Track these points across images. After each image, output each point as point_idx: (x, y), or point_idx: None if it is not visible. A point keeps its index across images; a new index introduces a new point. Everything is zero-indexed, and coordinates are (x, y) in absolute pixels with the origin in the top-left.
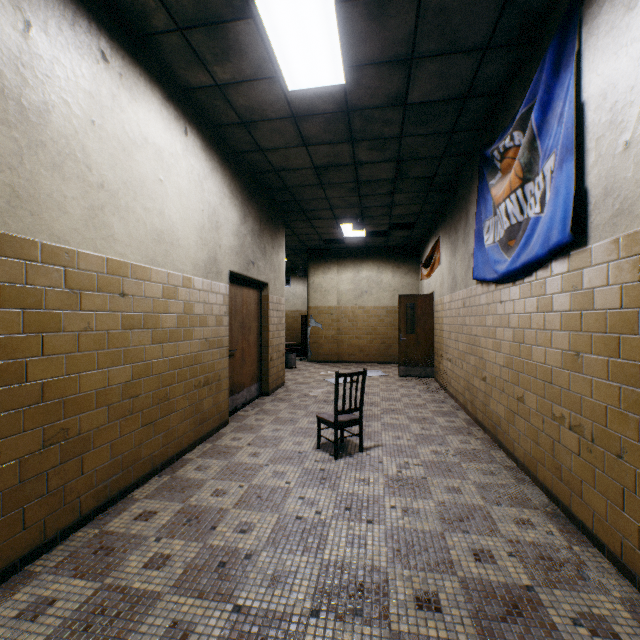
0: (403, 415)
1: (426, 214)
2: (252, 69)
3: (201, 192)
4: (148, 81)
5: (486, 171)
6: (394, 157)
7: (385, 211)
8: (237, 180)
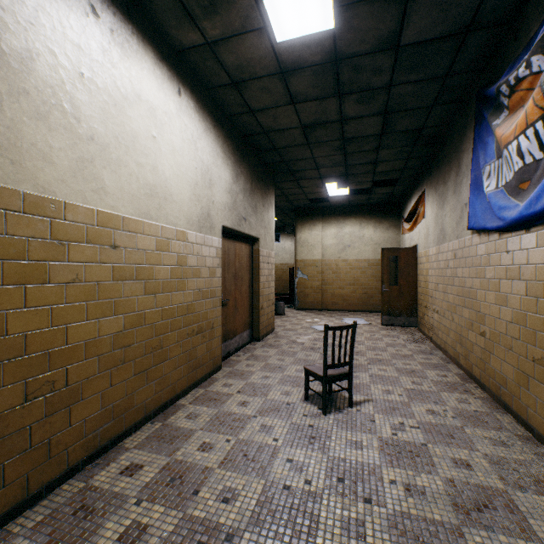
0: (390, 366)
1: (410, 170)
2: (240, 21)
3: (194, 151)
4: (141, 40)
5: (487, 112)
6: (381, 110)
7: (369, 168)
8: (229, 141)
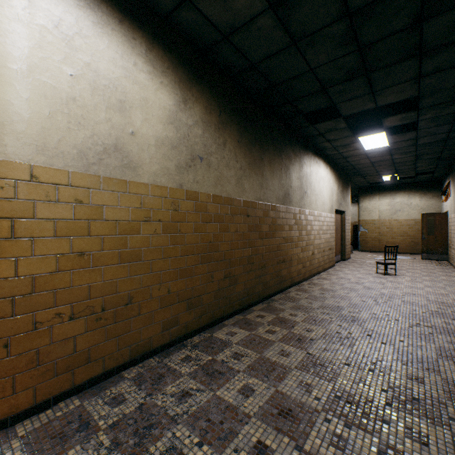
0: (418, 270)
1: (440, 167)
2: (353, 149)
3: (329, 184)
4: (321, 160)
5: None
6: (413, 155)
7: (411, 169)
8: (336, 173)
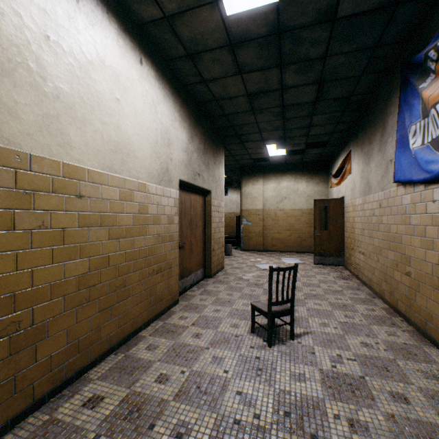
0: (324, 301)
1: (338, 133)
2: None
3: (155, 113)
4: (105, 12)
5: (413, 78)
6: (317, 79)
7: (303, 132)
8: (185, 107)
